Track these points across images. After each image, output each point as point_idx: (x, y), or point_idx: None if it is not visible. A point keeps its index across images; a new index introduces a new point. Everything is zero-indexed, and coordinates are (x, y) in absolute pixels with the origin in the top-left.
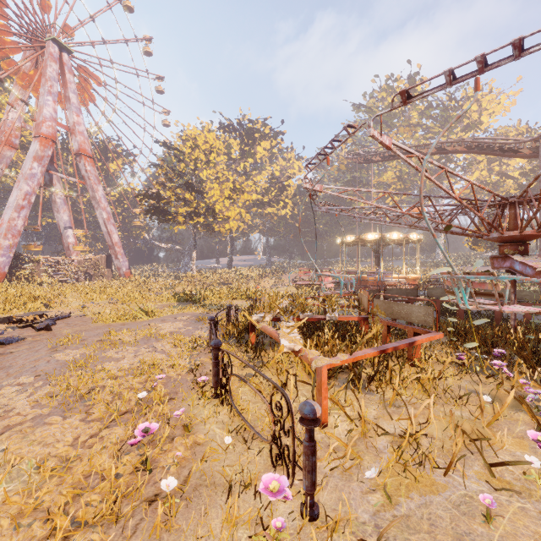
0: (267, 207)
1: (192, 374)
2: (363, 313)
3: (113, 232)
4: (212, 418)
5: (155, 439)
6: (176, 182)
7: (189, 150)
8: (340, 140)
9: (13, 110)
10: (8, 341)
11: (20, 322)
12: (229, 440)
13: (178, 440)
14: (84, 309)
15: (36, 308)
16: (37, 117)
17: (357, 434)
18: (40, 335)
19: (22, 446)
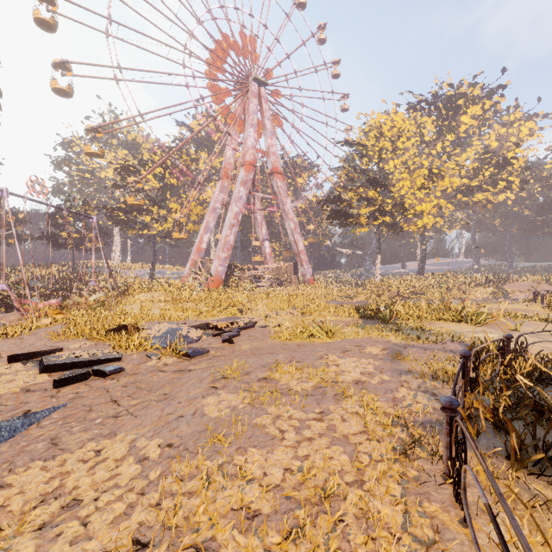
0: (476, 193)
1: None
2: None
3: (299, 241)
4: None
5: None
6: (357, 181)
7: (373, 142)
8: None
9: (229, 148)
10: (194, 353)
11: (216, 328)
12: None
13: None
14: (267, 319)
15: (233, 314)
16: (243, 148)
17: None
18: (223, 348)
19: None
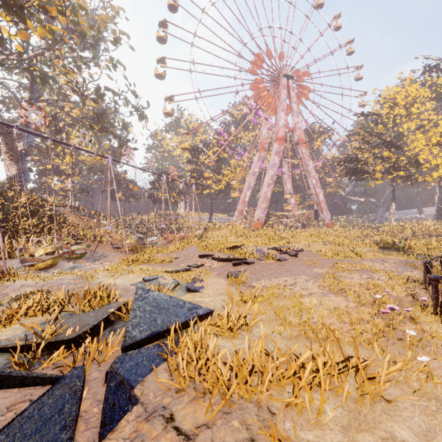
0: None
1: (409, 297)
2: None
3: (319, 193)
4: (433, 324)
5: (394, 318)
6: (372, 143)
7: (387, 111)
8: None
9: (265, 128)
10: (282, 259)
11: (280, 251)
12: None
13: (409, 324)
14: (309, 247)
15: (283, 244)
16: (276, 128)
17: None
18: (293, 259)
19: (323, 301)
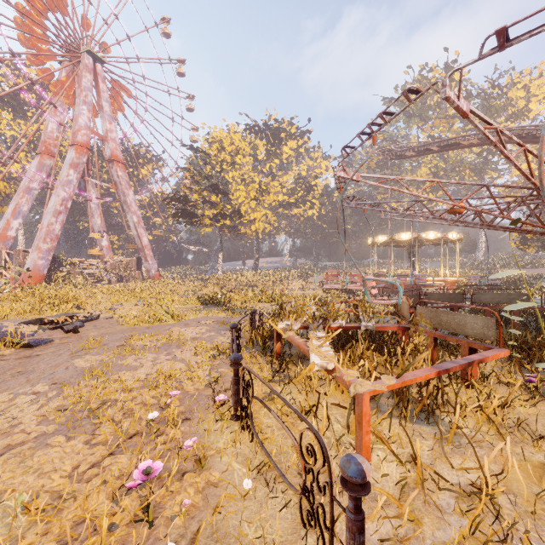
0: (293, 208)
1: (211, 388)
2: (402, 321)
3: (143, 235)
4: (230, 447)
5: (162, 476)
6: (202, 184)
7: (215, 153)
8: (378, 124)
9: (53, 121)
10: (37, 343)
11: (52, 323)
12: (248, 484)
13: (189, 478)
14: (112, 311)
15: (69, 310)
16: (73, 126)
17: (415, 492)
18: (68, 337)
19: (16, 475)
